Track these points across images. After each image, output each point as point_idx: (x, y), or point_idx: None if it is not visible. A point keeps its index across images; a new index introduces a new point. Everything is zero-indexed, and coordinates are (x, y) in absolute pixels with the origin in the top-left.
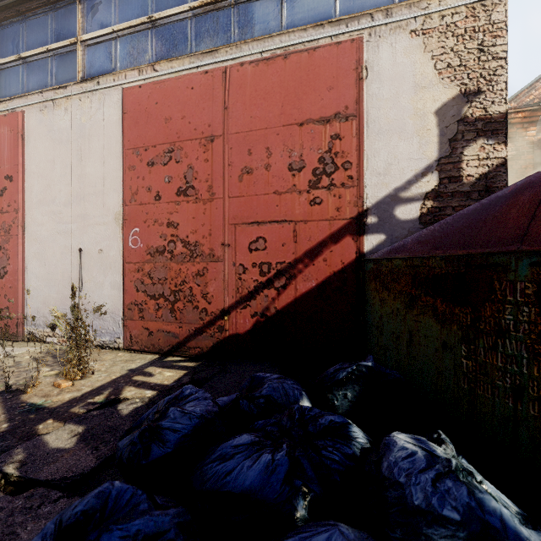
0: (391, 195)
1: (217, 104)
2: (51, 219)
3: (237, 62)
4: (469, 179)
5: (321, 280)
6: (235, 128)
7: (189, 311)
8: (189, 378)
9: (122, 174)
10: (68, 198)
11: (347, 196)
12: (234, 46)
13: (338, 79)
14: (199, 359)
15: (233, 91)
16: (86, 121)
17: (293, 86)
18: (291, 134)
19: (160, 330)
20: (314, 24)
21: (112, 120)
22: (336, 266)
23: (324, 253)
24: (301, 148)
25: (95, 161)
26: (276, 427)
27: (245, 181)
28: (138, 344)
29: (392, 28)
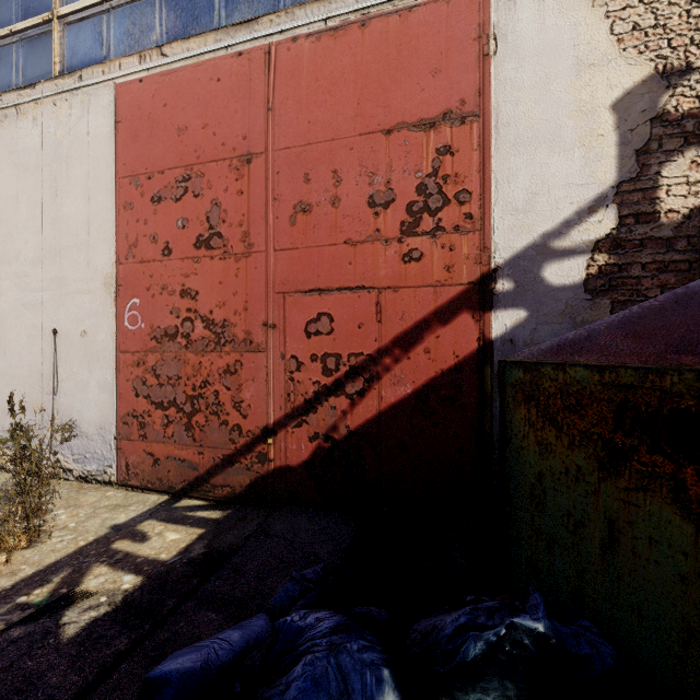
0: (537, 245)
1: (257, 103)
2: (14, 285)
3: (288, 36)
4: (671, 217)
5: (421, 383)
6: (284, 141)
7: (214, 429)
8: (205, 545)
9: (114, 216)
10: (38, 253)
11: (464, 247)
12: (283, 11)
13: (449, 57)
14: (228, 504)
15: (281, 82)
16: (63, 136)
17: (376, 71)
18: (372, 148)
19: (170, 457)
20: None
21: (100, 133)
22: (445, 361)
23: (425, 339)
24: (388, 170)
25: (75, 196)
26: None
27: (300, 224)
28: (137, 477)
29: None
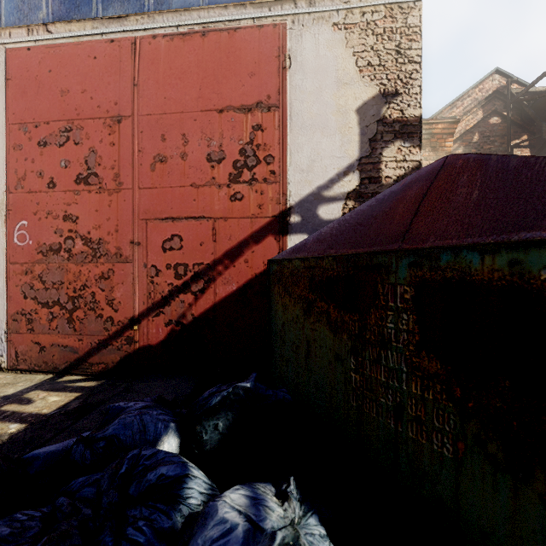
0: (314, 194)
1: (125, 79)
2: None
3: (150, 33)
4: (388, 181)
5: (242, 283)
6: (146, 109)
7: (91, 321)
8: (80, 402)
9: (5, 154)
10: None
11: (270, 192)
12: (146, 14)
13: (260, 66)
14: (103, 377)
15: (144, 66)
16: None
17: (212, 68)
18: (210, 121)
19: (54, 345)
20: (236, 4)
21: None
22: (257, 268)
23: (245, 253)
24: (221, 137)
25: None
26: (95, 487)
27: (158, 170)
28: (26, 362)
29: (315, 18)
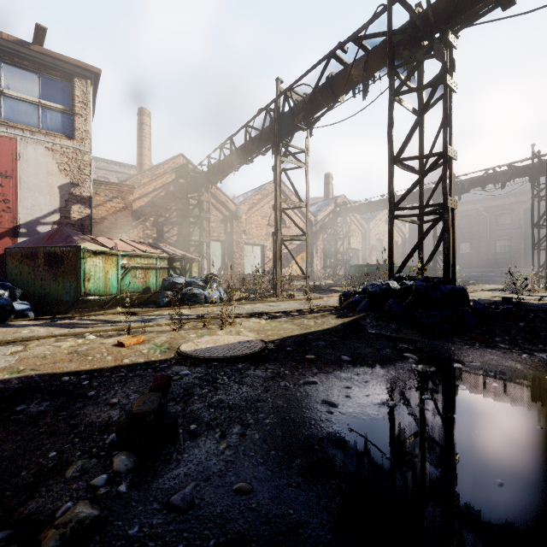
0: (35, 220)
1: None
2: None
3: None
4: (74, 219)
5: None
6: None
7: None
8: None
9: None
10: None
11: (7, 217)
12: None
13: (1, 155)
14: None
15: None
16: None
17: None
18: None
19: None
20: None
21: None
22: None
23: None
24: None
25: None
26: None
27: None
28: None
29: (36, 141)
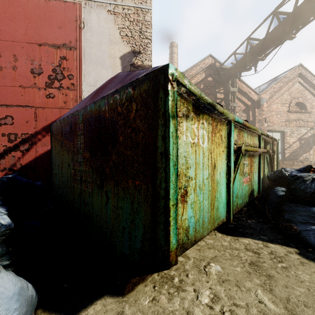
0: None
1: None
2: None
3: None
4: None
5: None
6: None
7: None
8: None
9: None
10: None
11: (71, 95)
12: None
13: (65, 23)
14: None
15: None
16: None
17: (34, 18)
18: (32, 50)
19: None
20: None
21: None
22: None
23: None
24: (40, 60)
25: None
26: None
27: None
28: None
29: (98, 5)
